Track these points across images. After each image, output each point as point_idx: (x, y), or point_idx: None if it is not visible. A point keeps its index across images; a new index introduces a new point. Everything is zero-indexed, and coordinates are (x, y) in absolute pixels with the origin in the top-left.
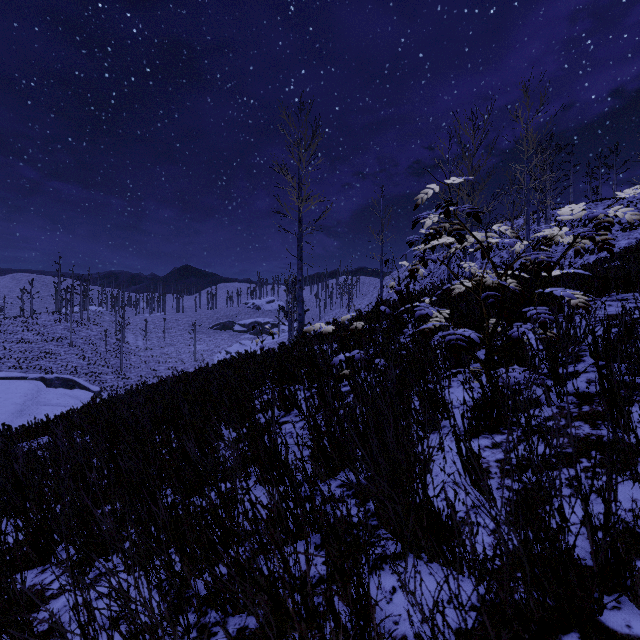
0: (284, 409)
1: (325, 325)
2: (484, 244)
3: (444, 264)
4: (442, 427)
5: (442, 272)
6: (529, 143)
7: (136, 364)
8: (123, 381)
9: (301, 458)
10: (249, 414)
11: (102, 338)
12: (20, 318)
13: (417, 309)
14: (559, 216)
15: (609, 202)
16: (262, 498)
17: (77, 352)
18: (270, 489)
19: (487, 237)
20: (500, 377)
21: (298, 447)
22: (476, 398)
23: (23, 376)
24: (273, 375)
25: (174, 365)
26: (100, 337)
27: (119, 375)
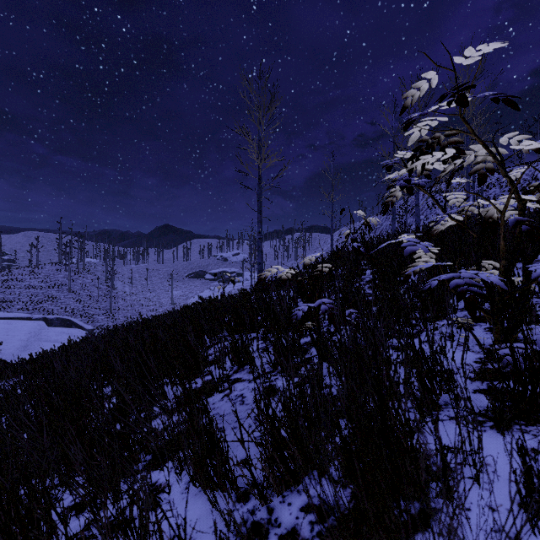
0: (237, 363)
1: (282, 272)
2: (484, 165)
3: (428, 193)
4: (444, 405)
5: (384, 228)
6: (469, 106)
7: (123, 307)
8: (112, 321)
9: (247, 461)
10: (199, 367)
11: (95, 285)
12: (28, 268)
13: (406, 244)
14: (489, 178)
15: (534, 165)
16: (192, 514)
17: (74, 296)
18: (205, 496)
19: (498, 149)
20: (538, 339)
21: (243, 444)
22: (476, 360)
23: (29, 316)
24: (229, 322)
25: (155, 308)
26: (94, 284)
27: (109, 316)
